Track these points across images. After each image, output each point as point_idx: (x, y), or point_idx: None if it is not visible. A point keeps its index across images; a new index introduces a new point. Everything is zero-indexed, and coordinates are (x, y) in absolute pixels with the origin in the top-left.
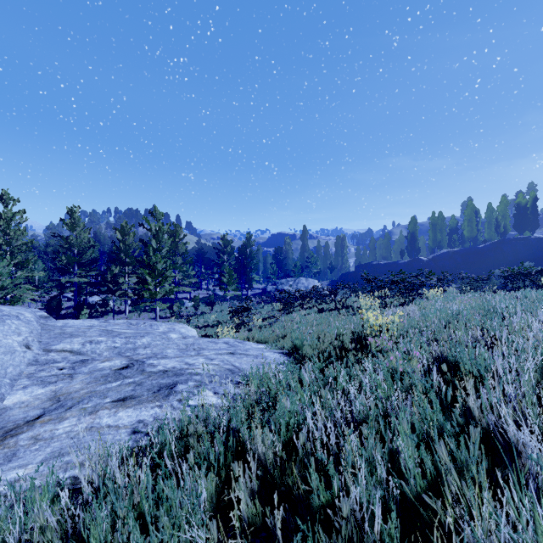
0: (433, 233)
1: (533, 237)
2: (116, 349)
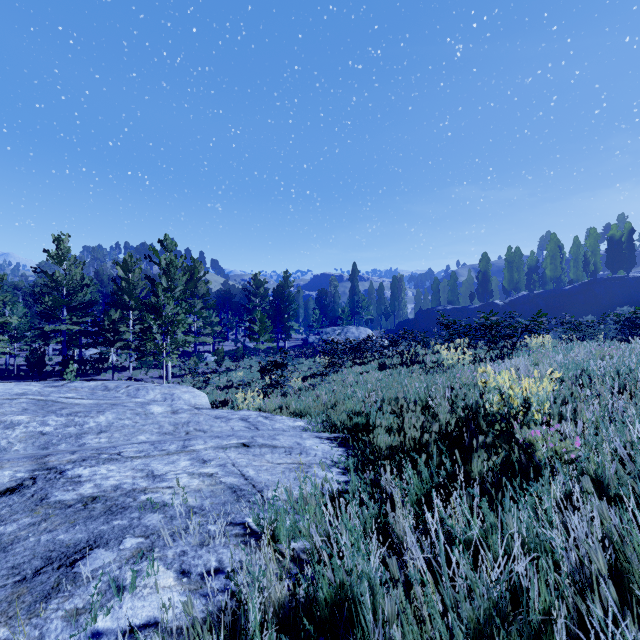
0: (508, 273)
1: (631, 276)
2: (43, 436)
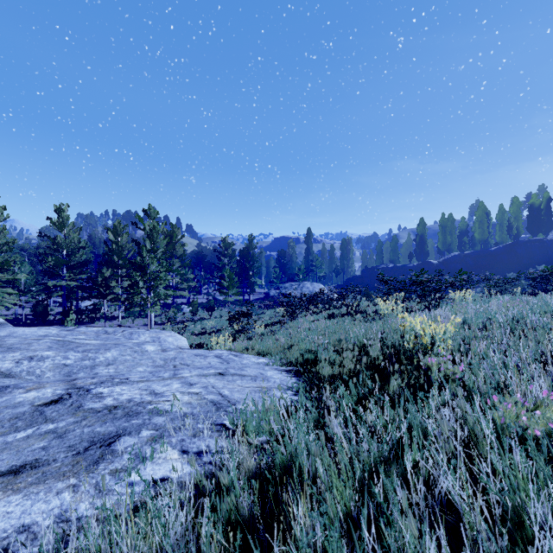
0: (442, 236)
1: (548, 239)
2: (66, 367)
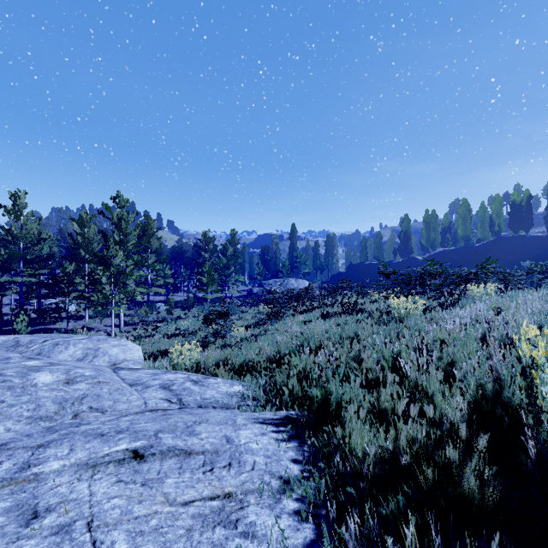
0: (426, 232)
1: (531, 235)
2: None
